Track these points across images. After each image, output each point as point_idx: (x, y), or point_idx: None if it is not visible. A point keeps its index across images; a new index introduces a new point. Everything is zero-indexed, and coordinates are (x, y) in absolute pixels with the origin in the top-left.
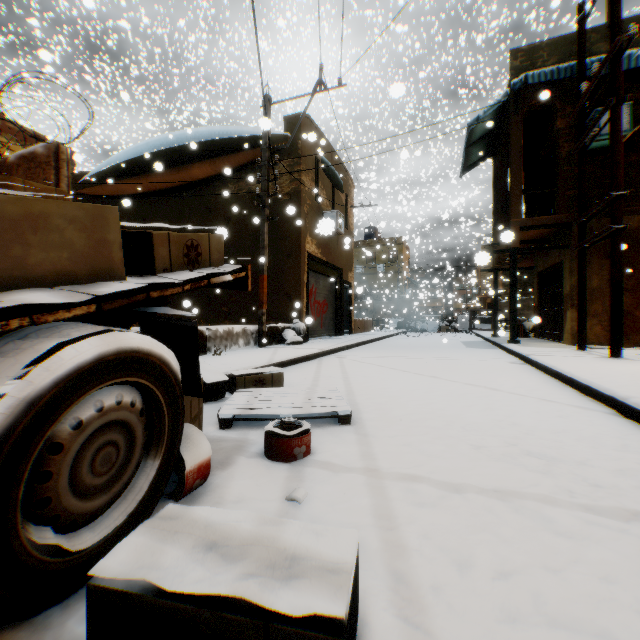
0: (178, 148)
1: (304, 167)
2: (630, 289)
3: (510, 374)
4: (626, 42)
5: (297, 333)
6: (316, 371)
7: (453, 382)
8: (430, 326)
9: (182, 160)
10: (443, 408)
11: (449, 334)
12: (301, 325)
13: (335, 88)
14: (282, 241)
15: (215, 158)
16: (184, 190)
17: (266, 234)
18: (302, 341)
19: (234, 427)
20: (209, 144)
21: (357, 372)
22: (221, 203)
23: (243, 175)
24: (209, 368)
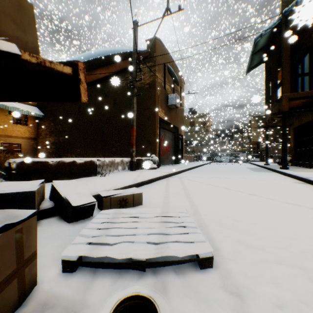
0: (89, 61)
1: (157, 68)
2: None
3: (307, 193)
4: None
5: (153, 163)
6: (166, 188)
7: (272, 200)
8: (224, 159)
9: (91, 68)
10: (295, 236)
11: (236, 163)
12: (156, 158)
13: (176, 12)
14: (145, 110)
15: (108, 65)
16: (92, 85)
17: (135, 104)
18: (156, 167)
19: (80, 269)
20: (105, 58)
21: (194, 189)
22: (112, 91)
23: (123, 75)
24: (80, 191)
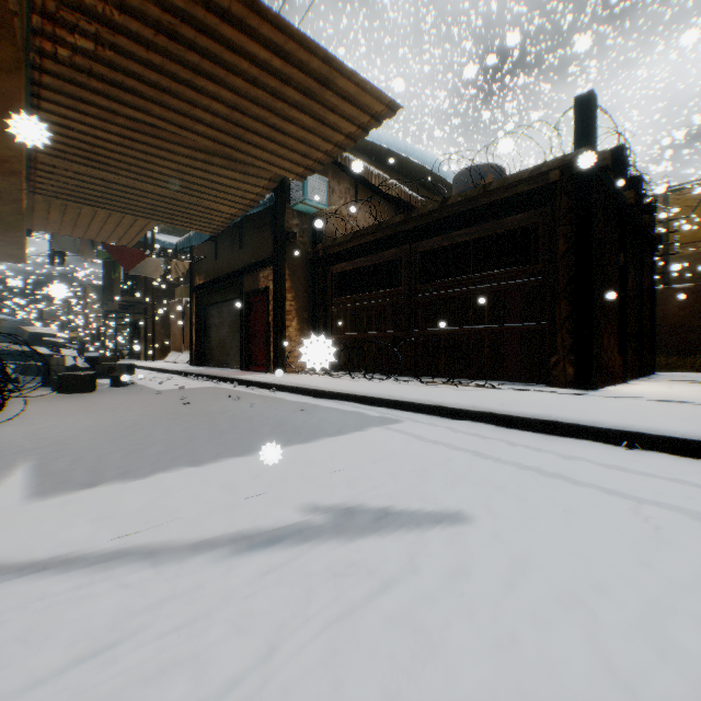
0: None
1: None
2: (169, 335)
3: None
4: (167, 229)
5: None
6: None
7: None
8: None
9: None
10: None
11: None
12: None
13: None
14: None
15: None
16: None
17: None
18: None
19: None
20: None
21: None
22: None
23: None
24: None
